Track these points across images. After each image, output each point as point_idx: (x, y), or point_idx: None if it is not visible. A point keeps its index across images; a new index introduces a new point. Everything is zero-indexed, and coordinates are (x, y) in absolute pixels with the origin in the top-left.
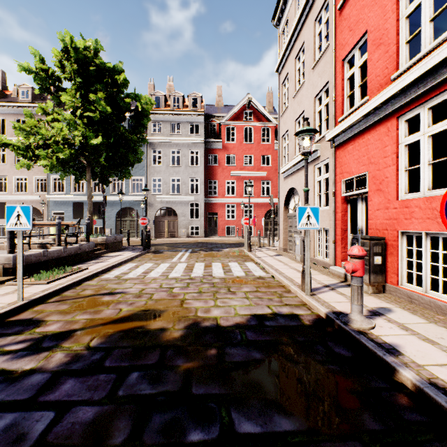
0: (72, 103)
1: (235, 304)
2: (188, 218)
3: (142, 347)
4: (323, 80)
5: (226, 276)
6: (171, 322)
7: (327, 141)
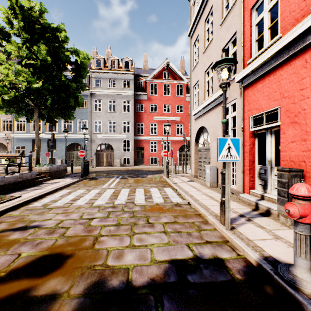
0: (17, 53)
1: (152, 242)
2: (121, 152)
3: None
4: (230, 32)
5: (147, 203)
6: (70, 279)
7: (236, 82)
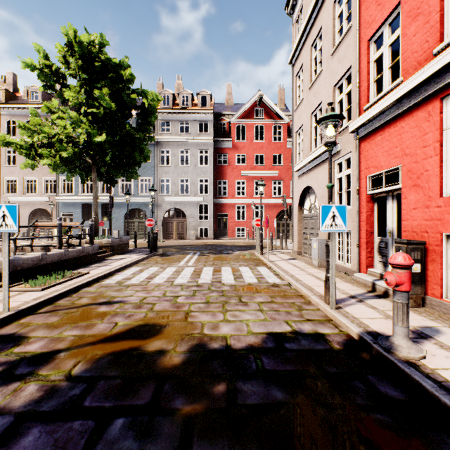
0: (76, 100)
1: (248, 318)
2: (197, 220)
3: (134, 378)
4: (344, 66)
5: (237, 282)
6: (172, 341)
7: (350, 132)
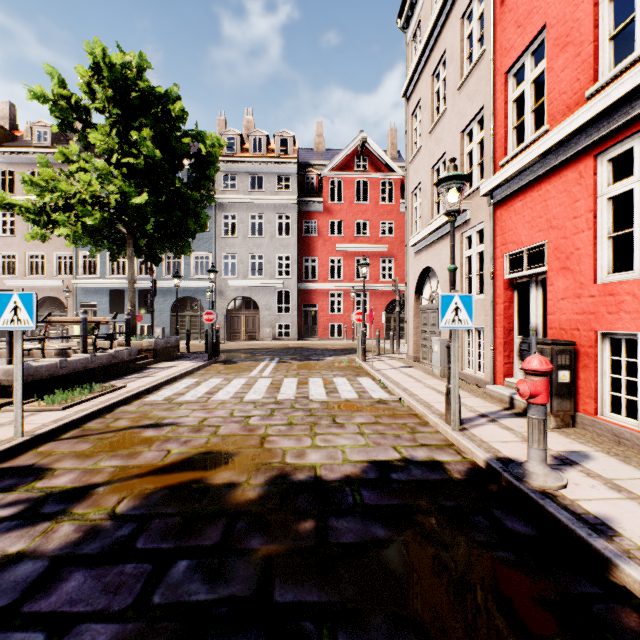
0: (105, 145)
1: (344, 443)
2: (274, 313)
3: (198, 515)
4: (474, 105)
5: (330, 398)
6: (244, 473)
7: (482, 196)
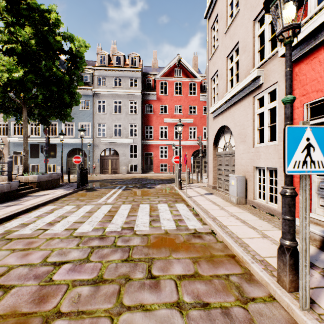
0: None
1: None
2: (128, 158)
3: None
4: None
5: (151, 230)
6: None
7: (281, 56)
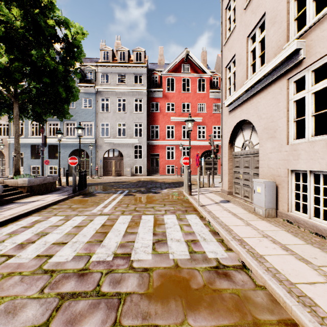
0: None
1: None
2: (132, 159)
3: None
4: None
5: (155, 260)
6: None
7: None
